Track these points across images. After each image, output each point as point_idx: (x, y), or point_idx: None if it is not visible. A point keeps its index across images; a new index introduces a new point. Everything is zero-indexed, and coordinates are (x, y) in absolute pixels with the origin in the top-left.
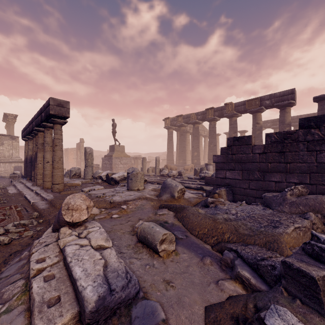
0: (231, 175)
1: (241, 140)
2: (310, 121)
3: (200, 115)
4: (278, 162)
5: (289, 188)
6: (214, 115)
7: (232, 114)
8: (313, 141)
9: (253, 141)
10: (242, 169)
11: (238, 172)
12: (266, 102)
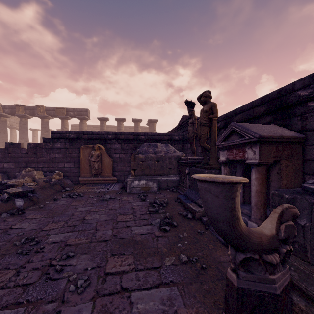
0: (8, 166)
1: (15, 145)
2: (47, 139)
3: (9, 109)
4: (34, 158)
5: (24, 169)
6: (25, 113)
7: (44, 115)
8: (48, 148)
9: (22, 146)
10: (15, 162)
11: (13, 163)
12: (71, 113)
